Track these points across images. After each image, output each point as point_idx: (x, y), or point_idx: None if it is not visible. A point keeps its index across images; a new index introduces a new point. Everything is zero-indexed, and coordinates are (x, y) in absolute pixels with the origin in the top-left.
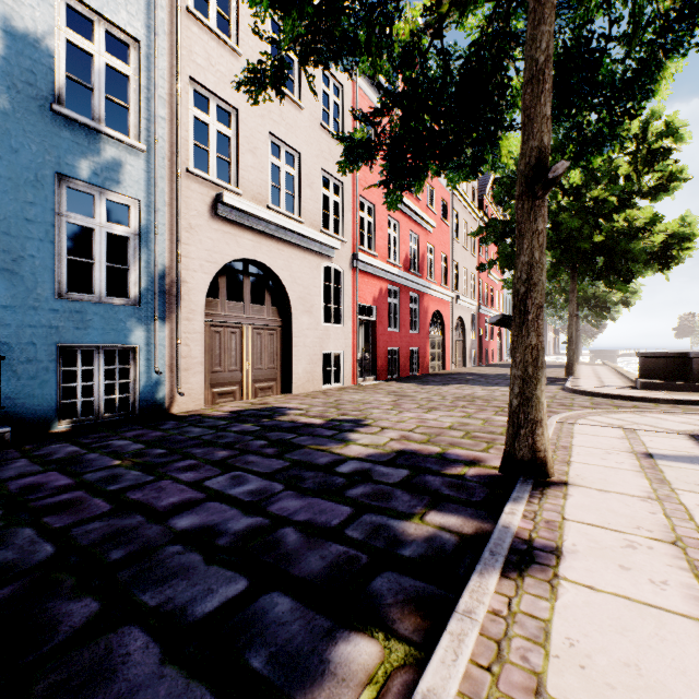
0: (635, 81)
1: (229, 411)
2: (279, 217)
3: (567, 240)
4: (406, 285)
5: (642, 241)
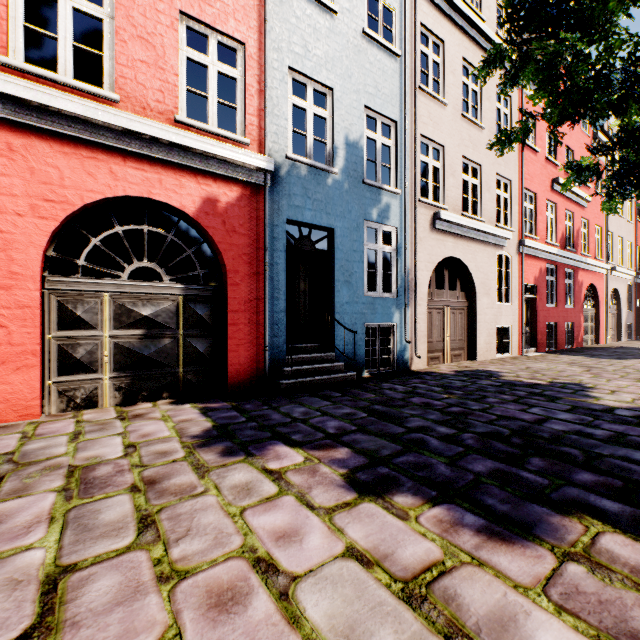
0: None
1: (451, 371)
2: (471, 222)
3: None
4: (562, 262)
5: None
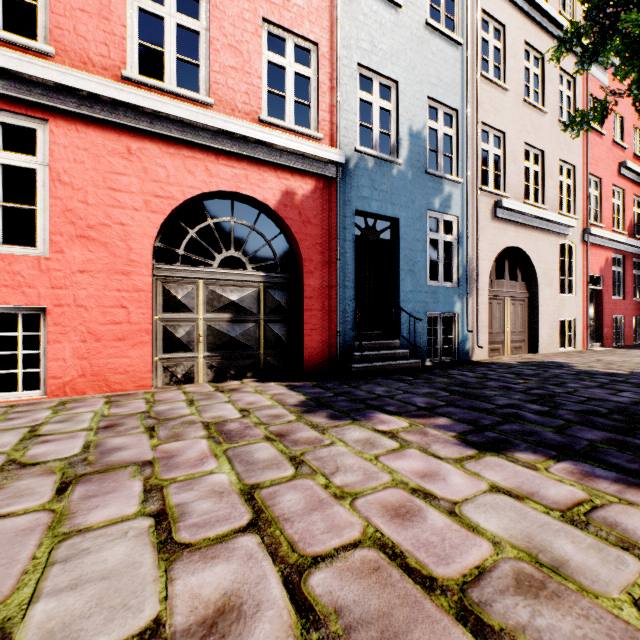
0: None
1: (515, 361)
2: (534, 210)
3: None
4: (631, 252)
5: None
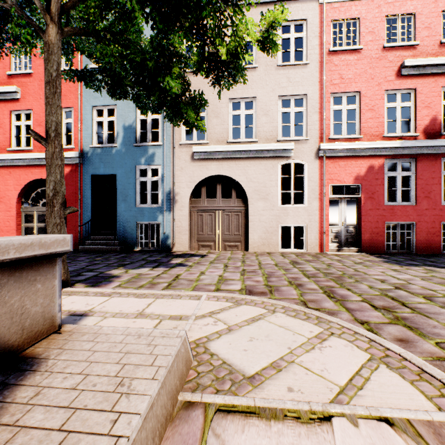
0: None
1: (185, 253)
2: (230, 147)
3: None
4: (430, 152)
5: None
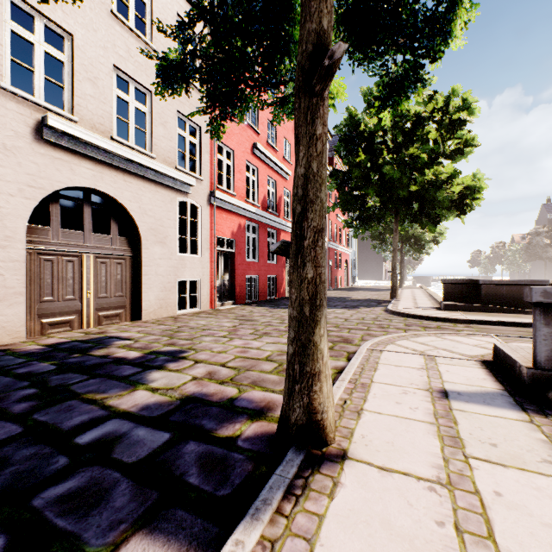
0: (433, 16)
1: (49, 343)
2: (123, 149)
3: (391, 189)
4: (264, 222)
5: (446, 191)
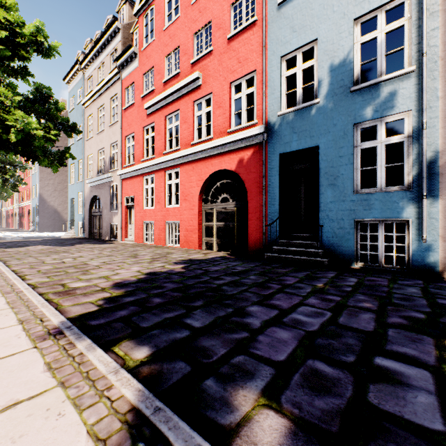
0: None
1: None
2: None
3: None
4: None
5: None
